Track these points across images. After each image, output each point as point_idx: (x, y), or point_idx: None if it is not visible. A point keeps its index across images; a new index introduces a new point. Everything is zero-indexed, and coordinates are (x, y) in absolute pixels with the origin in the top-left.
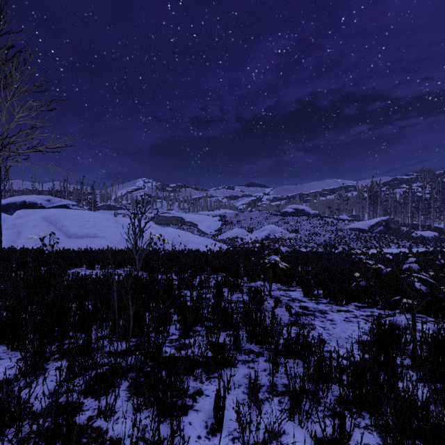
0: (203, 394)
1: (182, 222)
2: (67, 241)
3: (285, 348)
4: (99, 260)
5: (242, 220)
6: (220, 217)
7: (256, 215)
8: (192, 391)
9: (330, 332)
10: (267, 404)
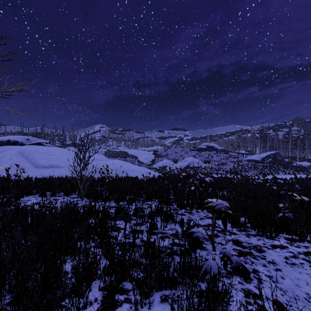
0: None
1: (126, 155)
2: (34, 170)
3: None
4: (49, 188)
5: (169, 154)
6: (154, 151)
7: (179, 150)
8: None
9: (282, 287)
10: None
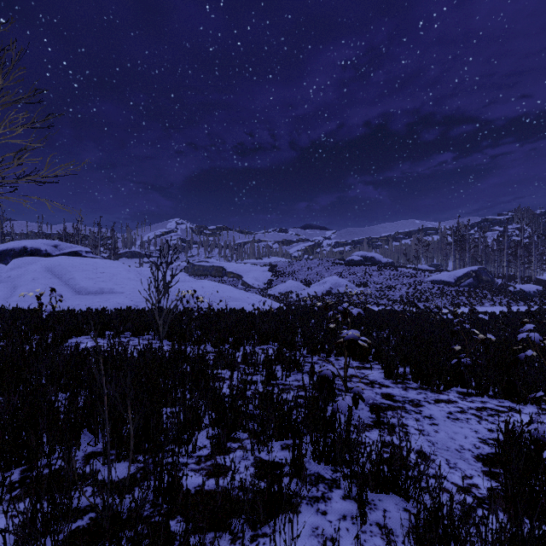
0: None
1: (223, 272)
2: (75, 298)
3: (373, 475)
4: (110, 325)
5: (297, 271)
6: (270, 266)
7: (314, 265)
8: None
9: (432, 440)
10: None
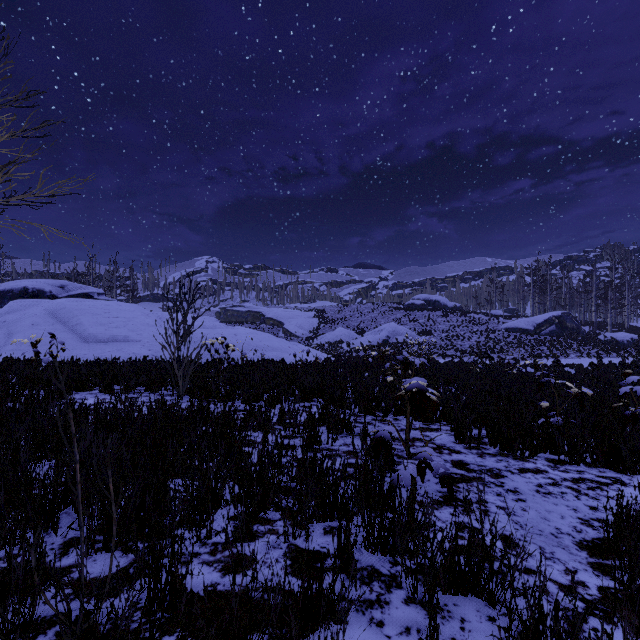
0: None
1: (261, 319)
2: (82, 347)
3: (446, 571)
4: (119, 378)
5: (348, 317)
6: (317, 312)
7: (368, 310)
8: None
9: (520, 520)
10: None
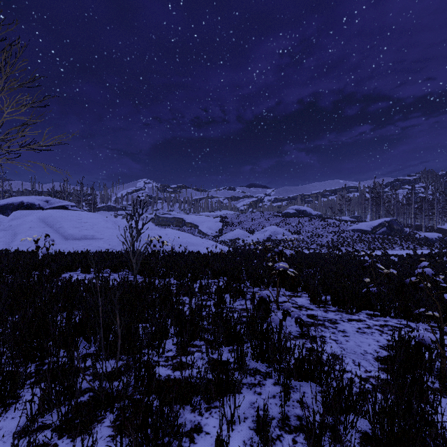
0: (202, 431)
1: (183, 223)
2: (64, 243)
3: (296, 368)
4: None
5: (243, 221)
6: (221, 218)
7: (257, 216)
8: (189, 427)
9: (344, 346)
10: (279, 445)
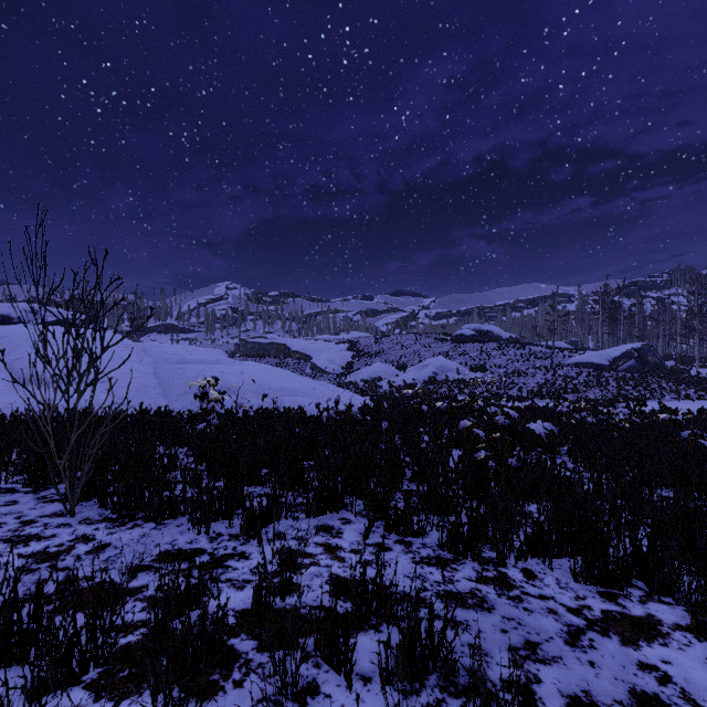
0: None
1: (286, 352)
2: (11, 392)
3: None
4: None
5: (387, 350)
6: (350, 344)
7: (410, 341)
8: None
9: None
10: None
